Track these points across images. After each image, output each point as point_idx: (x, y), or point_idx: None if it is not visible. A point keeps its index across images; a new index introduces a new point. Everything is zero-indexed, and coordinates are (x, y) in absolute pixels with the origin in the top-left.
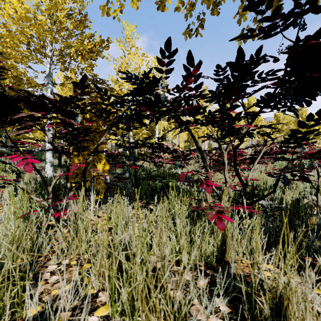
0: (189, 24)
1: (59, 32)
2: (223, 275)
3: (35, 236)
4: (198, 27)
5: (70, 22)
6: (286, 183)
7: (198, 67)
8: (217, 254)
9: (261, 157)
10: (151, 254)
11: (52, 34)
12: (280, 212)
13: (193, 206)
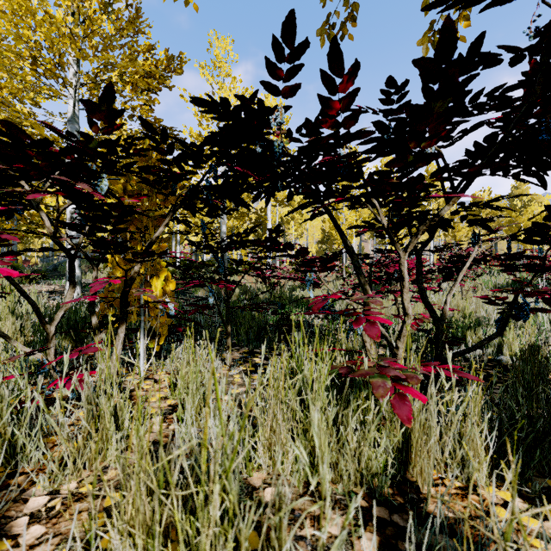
0: (329, 14)
1: (89, 38)
2: (417, 533)
3: (10, 430)
4: (345, 22)
5: (110, 22)
6: (528, 317)
7: (351, 78)
8: (393, 466)
9: (468, 266)
10: (254, 468)
11: (77, 43)
12: (498, 370)
13: (342, 366)
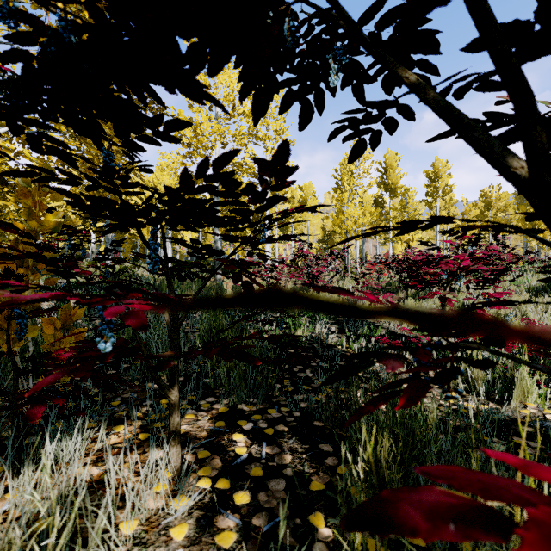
0: None
1: None
2: None
3: None
4: None
5: None
6: None
7: None
8: None
9: None
10: None
11: None
12: None
13: None
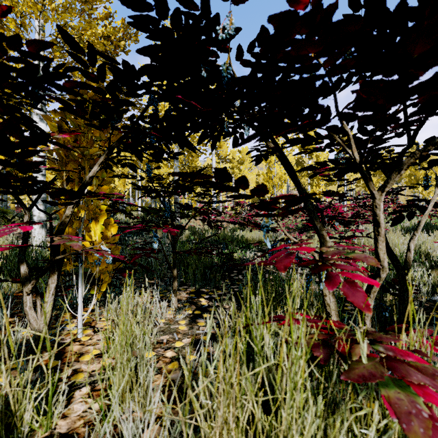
0: None
1: (48, 1)
2: None
3: None
4: None
5: None
6: None
7: None
8: None
9: (422, 210)
10: None
11: (37, 5)
12: None
13: (314, 343)
